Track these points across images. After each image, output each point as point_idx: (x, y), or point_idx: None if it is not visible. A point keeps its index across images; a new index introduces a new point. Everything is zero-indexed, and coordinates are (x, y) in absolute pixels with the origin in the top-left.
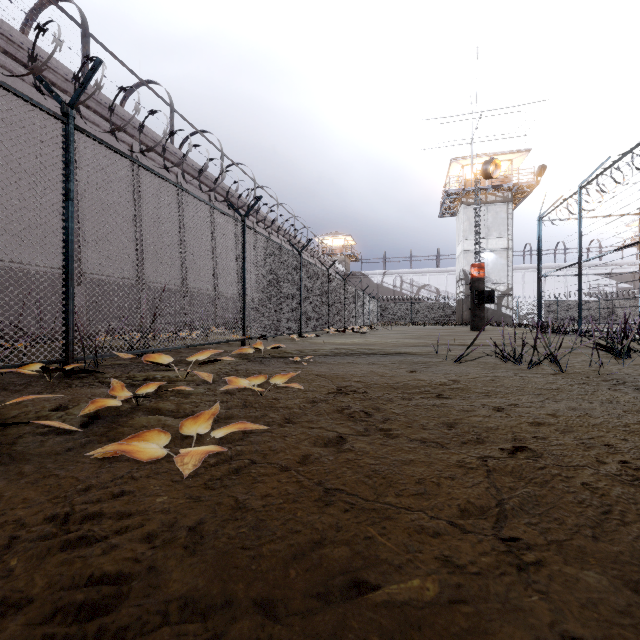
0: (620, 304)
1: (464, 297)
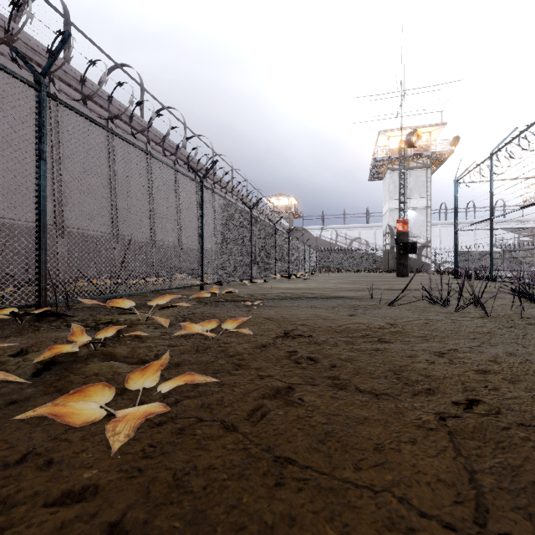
0: (521, 254)
1: (390, 248)
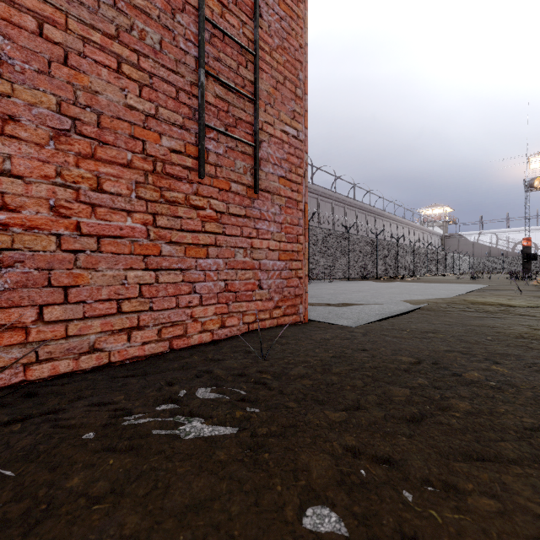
0: None
1: None
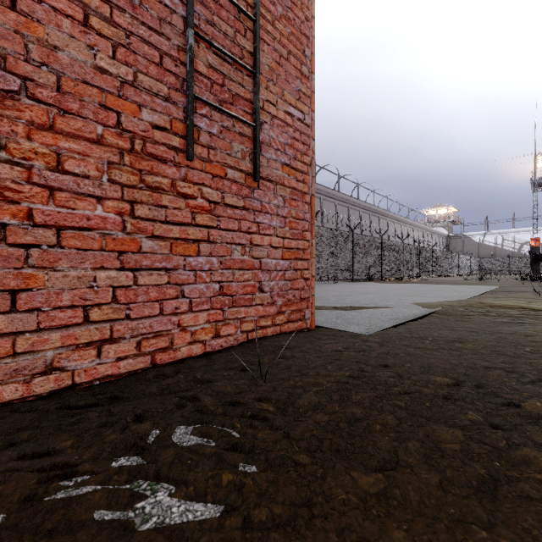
0: None
1: None
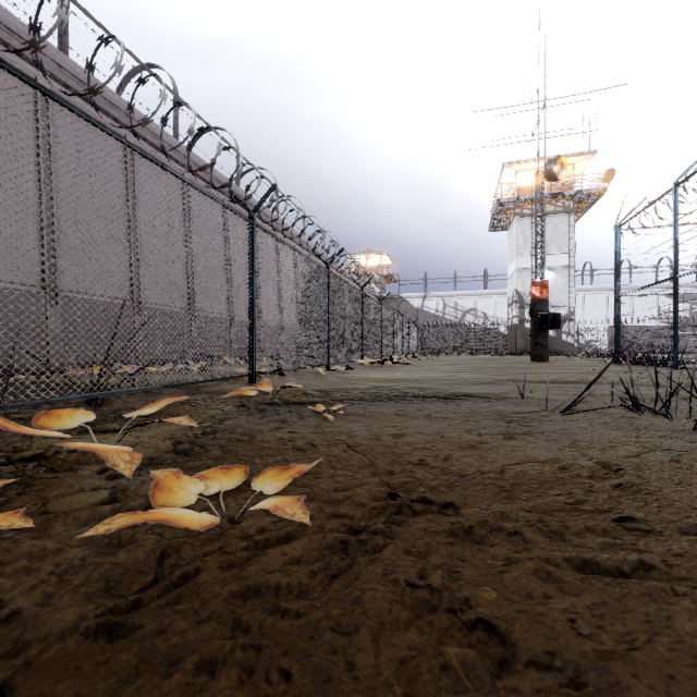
0: (696, 330)
1: (518, 322)
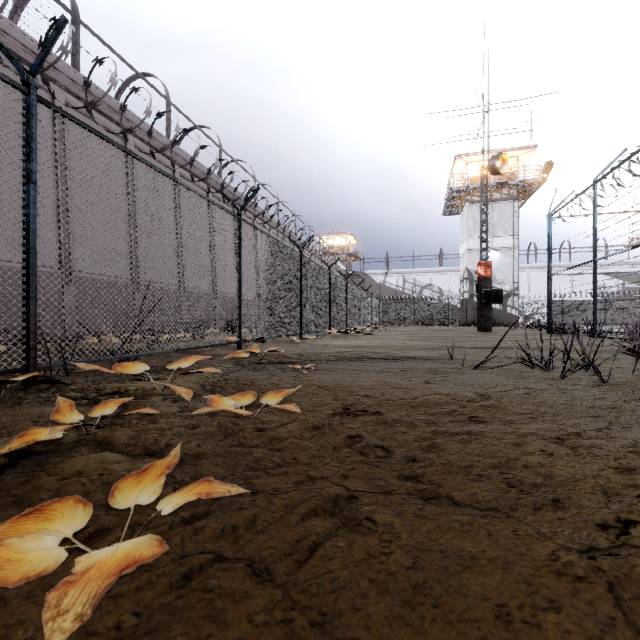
0: (627, 304)
1: (468, 297)
